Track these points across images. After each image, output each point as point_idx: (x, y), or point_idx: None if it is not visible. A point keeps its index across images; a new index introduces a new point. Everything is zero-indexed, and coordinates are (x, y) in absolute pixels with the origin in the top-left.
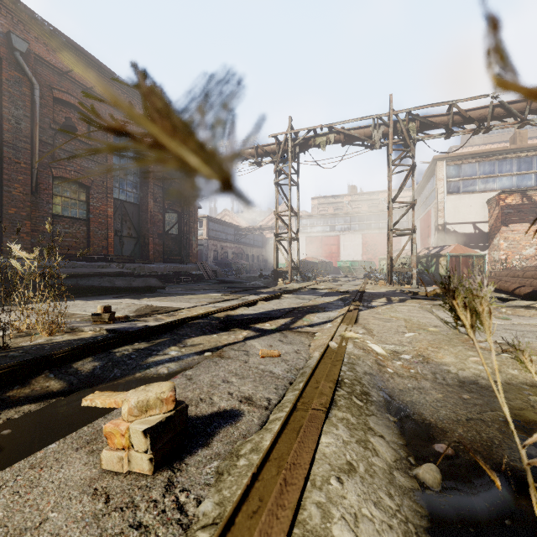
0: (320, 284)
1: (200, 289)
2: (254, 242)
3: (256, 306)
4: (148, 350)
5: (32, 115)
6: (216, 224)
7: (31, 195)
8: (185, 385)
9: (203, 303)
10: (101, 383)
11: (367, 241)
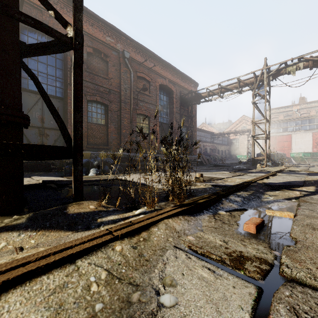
0: (290, 168)
1: (208, 169)
2: (222, 142)
3: (271, 179)
4: (254, 195)
5: (130, 86)
6: (200, 132)
7: (129, 123)
8: (316, 213)
9: (229, 176)
10: (254, 207)
11: (317, 137)
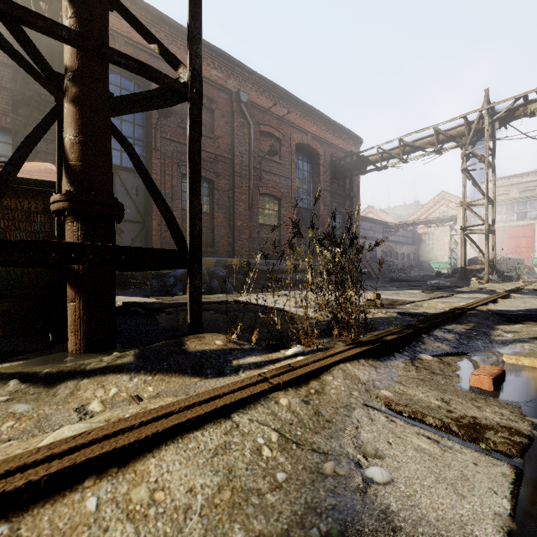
0: (534, 284)
1: (381, 286)
2: (403, 239)
3: (501, 304)
4: (477, 330)
5: (248, 149)
6: (364, 222)
7: (248, 210)
8: None
9: (423, 298)
10: (480, 350)
11: None
